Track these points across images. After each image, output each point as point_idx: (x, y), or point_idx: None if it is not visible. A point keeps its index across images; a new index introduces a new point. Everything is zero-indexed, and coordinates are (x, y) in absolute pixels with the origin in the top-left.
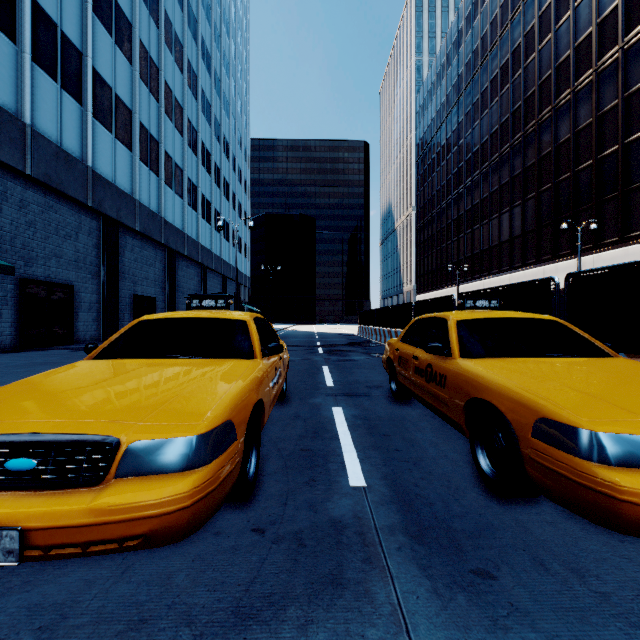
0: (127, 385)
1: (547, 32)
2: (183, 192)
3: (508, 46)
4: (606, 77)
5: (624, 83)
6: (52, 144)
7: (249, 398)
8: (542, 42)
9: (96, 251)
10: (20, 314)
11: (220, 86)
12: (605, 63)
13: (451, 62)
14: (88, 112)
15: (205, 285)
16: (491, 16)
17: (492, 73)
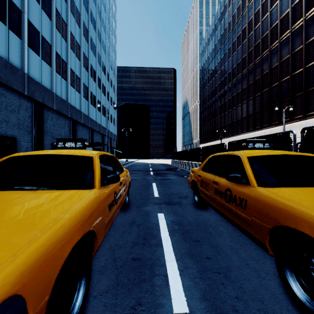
0: None
1: (266, 12)
2: (80, 90)
3: (246, 20)
4: (296, 34)
5: (306, 37)
6: (2, 59)
7: (67, 240)
8: (263, 17)
9: (30, 119)
10: None
11: (101, 37)
12: (296, 27)
13: (217, 28)
14: (25, 43)
15: (92, 139)
16: (237, 5)
17: (238, 33)
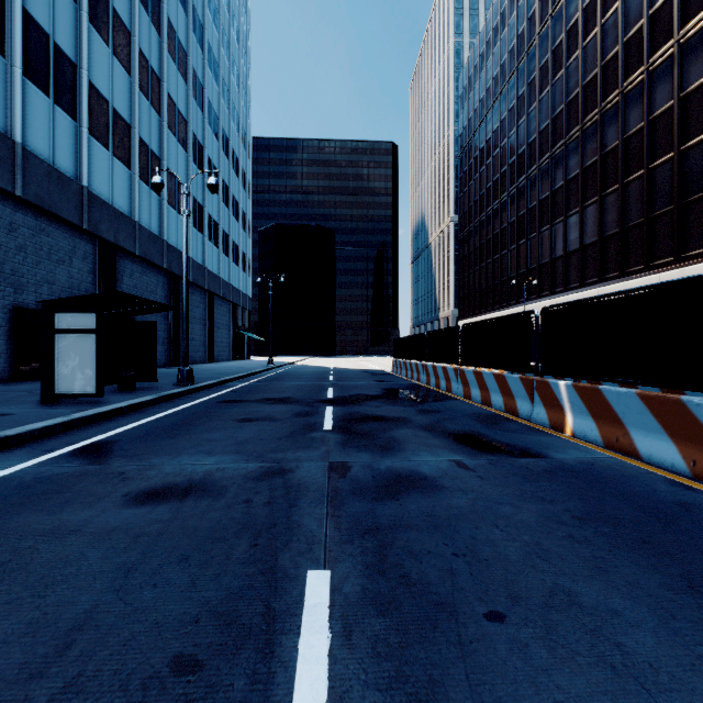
0: None
1: None
2: (132, 160)
3: None
4: None
5: None
6: None
7: None
8: None
9: None
10: None
11: (203, 34)
12: None
13: (507, 21)
14: None
15: (176, 302)
16: None
17: (570, 19)
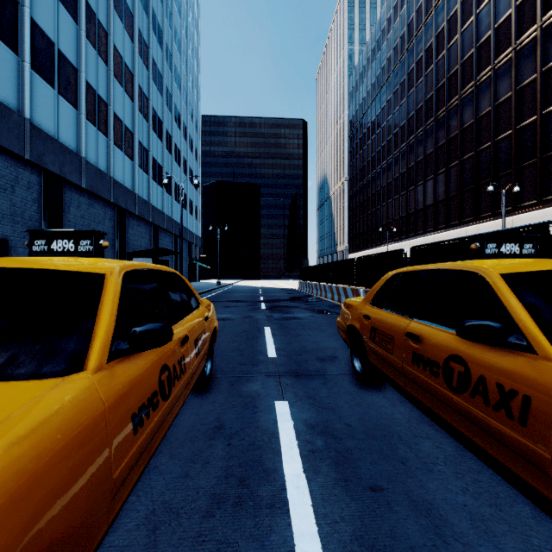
0: None
1: (469, 16)
2: (134, 154)
3: (432, 30)
4: (525, 54)
5: (542, 59)
6: None
7: None
8: (464, 25)
9: (36, 206)
10: None
11: (172, 60)
12: (524, 41)
13: (380, 47)
14: (25, 63)
15: (156, 243)
16: (417, 4)
17: (418, 55)
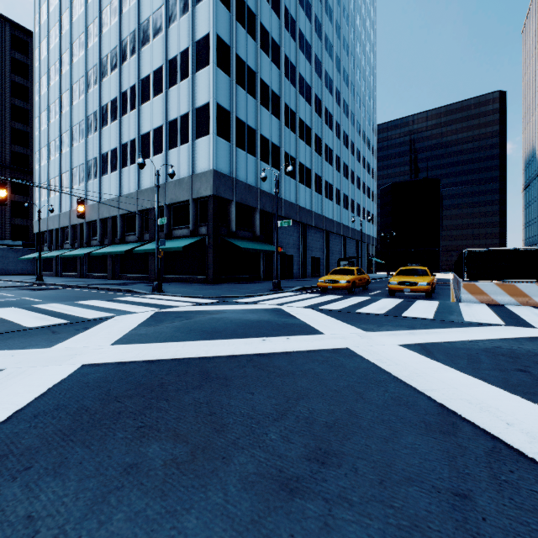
0: (337, 277)
1: None
2: (333, 197)
3: None
4: None
5: None
6: (288, 201)
7: (352, 279)
8: None
9: (299, 239)
10: (280, 267)
11: (354, 118)
12: None
13: None
14: (297, 182)
15: (345, 248)
16: None
17: None
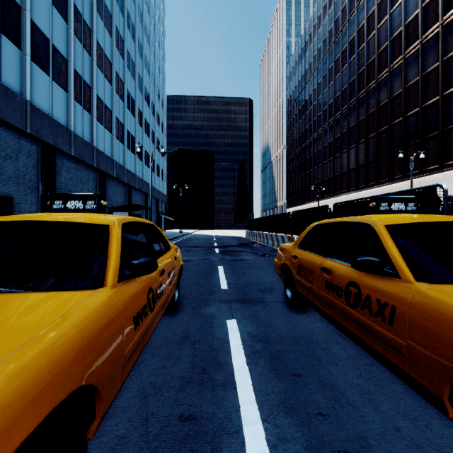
0: None
1: (384, 15)
2: (112, 128)
3: (355, 26)
4: (429, 46)
5: (443, 50)
6: None
7: None
8: (380, 22)
9: (35, 170)
10: None
11: (142, 51)
12: (428, 36)
13: (312, 40)
14: (27, 56)
15: (130, 200)
16: (342, 5)
17: (343, 46)
